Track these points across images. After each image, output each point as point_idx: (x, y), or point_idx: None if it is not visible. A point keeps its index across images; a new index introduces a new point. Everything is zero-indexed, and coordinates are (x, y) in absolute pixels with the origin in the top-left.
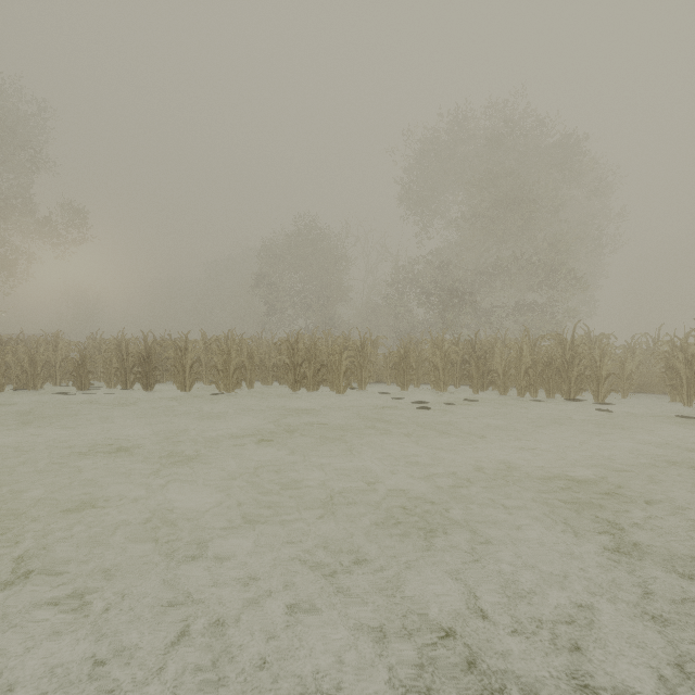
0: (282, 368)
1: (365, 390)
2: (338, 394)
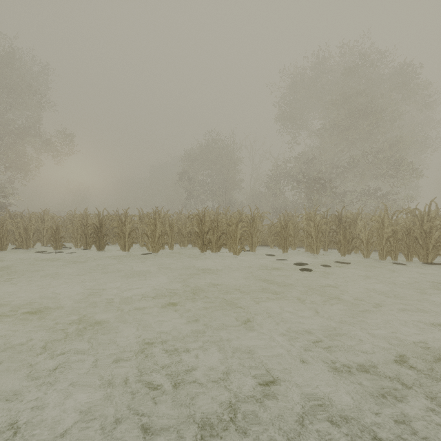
0: (194, 235)
1: (255, 252)
2: (234, 255)
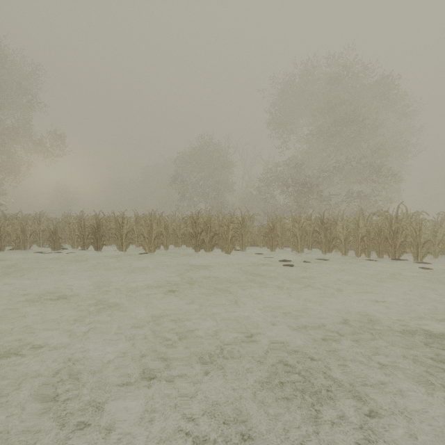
0: (188, 236)
1: (245, 251)
2: (226, 254)
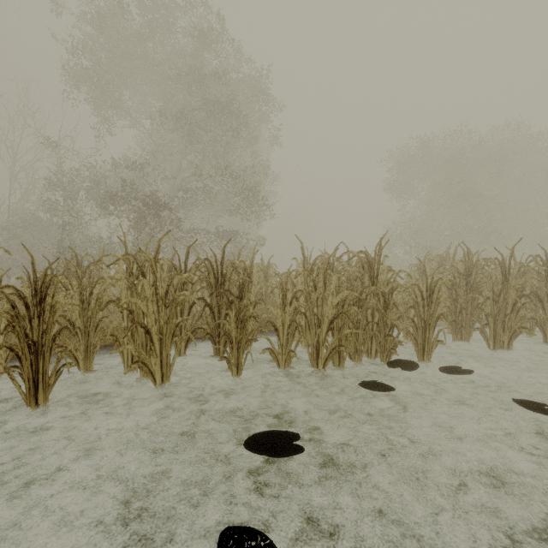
0: None
1: None
2: None
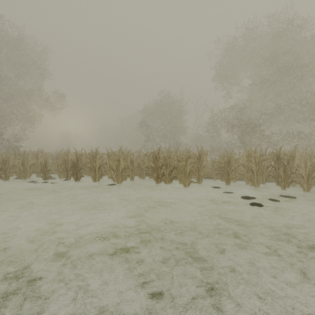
0: (151, 169)
1: (201, 184)
2: (184, 187)
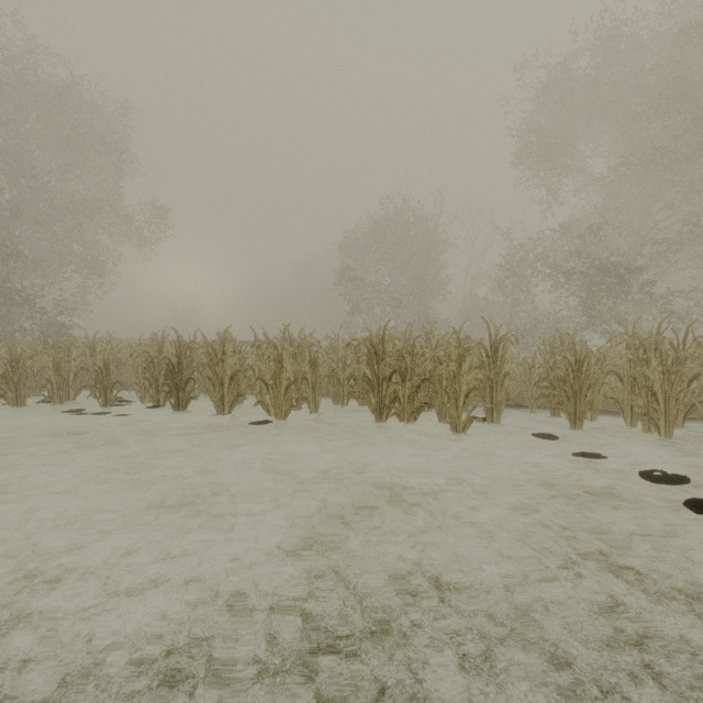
0: (362, 381)
1: (498, 423)
2: (453, 432)
